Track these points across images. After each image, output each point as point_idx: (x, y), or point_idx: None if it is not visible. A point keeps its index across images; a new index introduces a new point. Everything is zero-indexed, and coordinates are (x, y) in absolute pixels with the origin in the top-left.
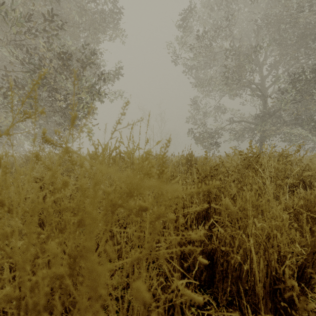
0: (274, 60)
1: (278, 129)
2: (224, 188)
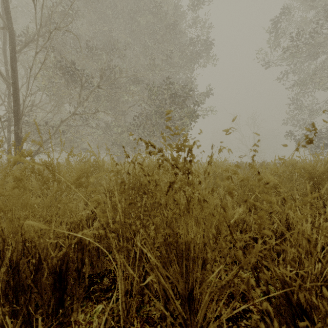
0: None
1: None
2: None
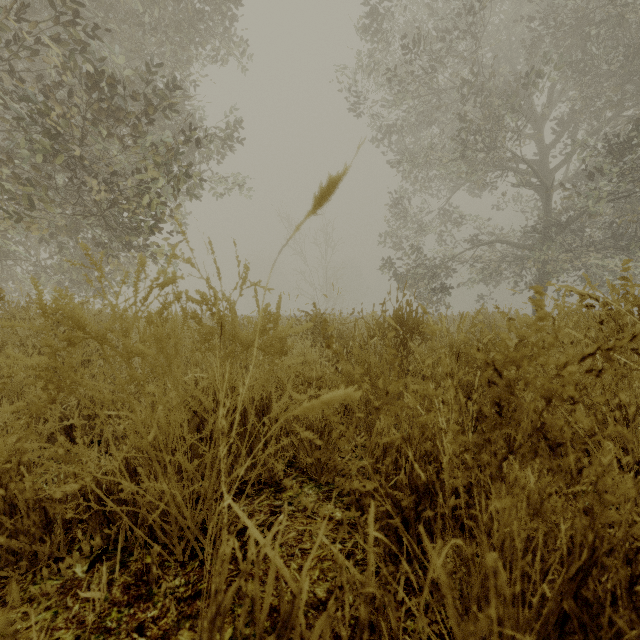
0: (570, 110)
1: (577, 257)
2: (514, 408)
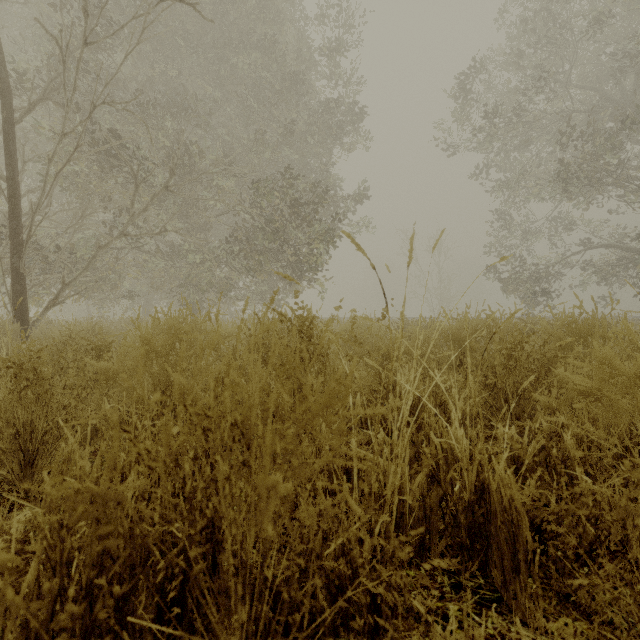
0: None
1: None
2: None
